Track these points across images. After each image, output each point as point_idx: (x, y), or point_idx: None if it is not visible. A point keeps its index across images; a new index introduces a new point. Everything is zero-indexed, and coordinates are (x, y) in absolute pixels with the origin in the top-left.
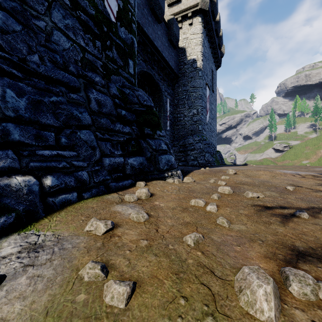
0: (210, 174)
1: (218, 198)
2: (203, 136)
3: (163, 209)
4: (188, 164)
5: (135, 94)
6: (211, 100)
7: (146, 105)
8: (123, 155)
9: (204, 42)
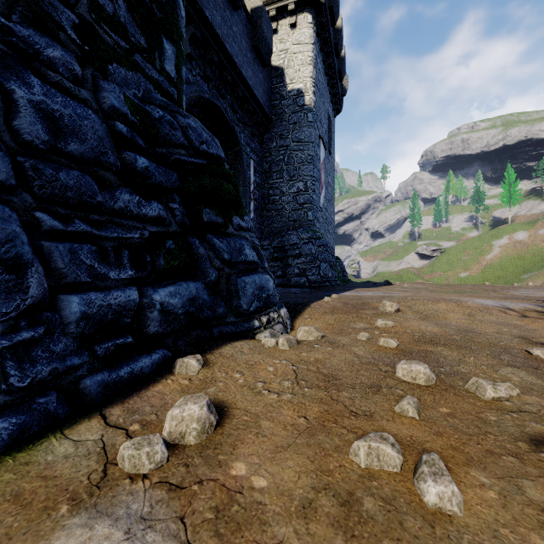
0: (347, 314)
1: (418, 414)
2: (315, 231)
3: (267, 523)
4: (289, 283)
5: (179, 124)
6: (326, 168)
7: (207, 154)
8: (140, 279)
9: (316, 61)
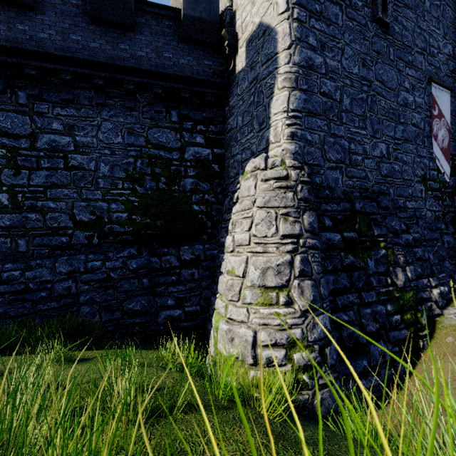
0: None
1: None
2: None
3: None
4: None
5: None
6: None
7: None
8: None
9: None
